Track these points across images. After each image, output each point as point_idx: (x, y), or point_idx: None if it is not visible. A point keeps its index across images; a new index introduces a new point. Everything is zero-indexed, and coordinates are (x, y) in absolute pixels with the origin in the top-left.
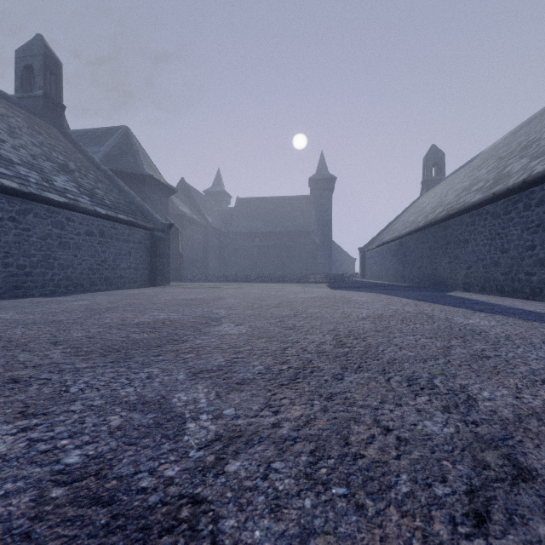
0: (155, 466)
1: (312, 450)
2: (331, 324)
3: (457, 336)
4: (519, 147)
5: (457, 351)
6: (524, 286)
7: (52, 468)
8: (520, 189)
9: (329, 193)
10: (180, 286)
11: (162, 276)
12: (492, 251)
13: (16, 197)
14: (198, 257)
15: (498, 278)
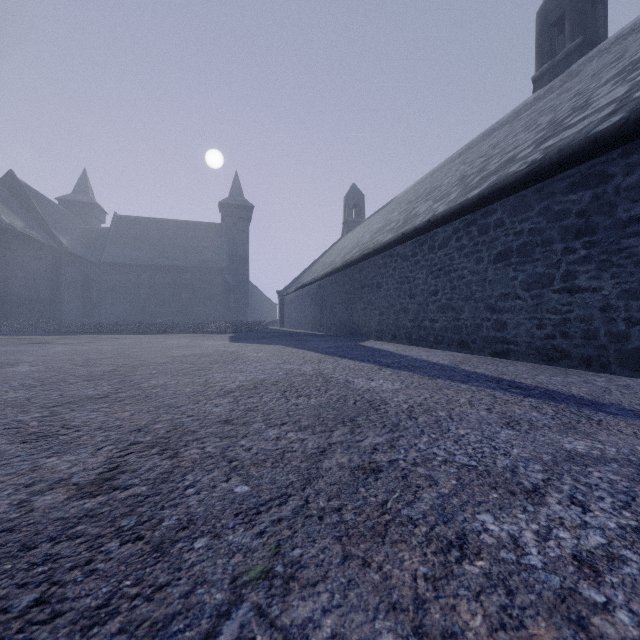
0: None
1: None
2: (153, 413)
3: (347, 419)
4: (425, 193)
5: (334, 460)
6: (429, 334)
7: None
8: (426, 229)
9: (245, 224)
10: None
11: None
12: (402, 296)
13: None
14: (42, 296)
15: (407, 325)
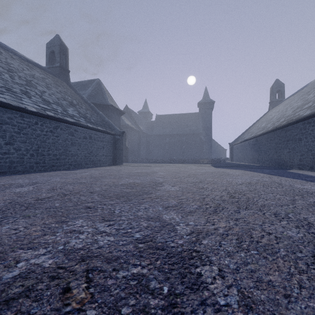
0: (172, 240)
1: (237, 238)
2: (223, 187)
3: (298, 194)
4: None
5: (299, 202)
6: None
7: (132, 238)
8: None
9: (210, 111)
10: (128, 165)
11: (119, 160)
12: None
13: (53, 120)
14: (135, 149)
15: None
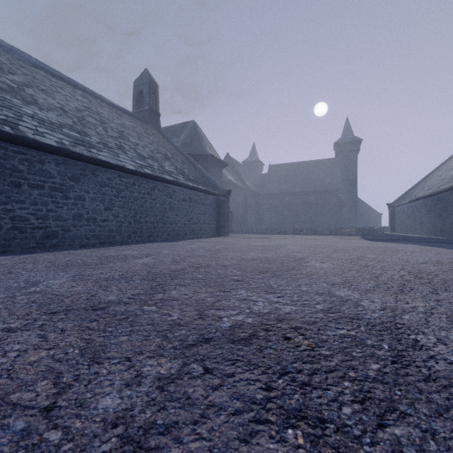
0: (364, 313)
1: (446, 317)
2: (397, 265)
3: None
4: None
5: None
6: None
7: (316, 309)
8: None
9: (354, 154)
10: (237, 237)
11: (224, 229)
12: None
13: (150, 179)
14: (240, 214)
15: None
